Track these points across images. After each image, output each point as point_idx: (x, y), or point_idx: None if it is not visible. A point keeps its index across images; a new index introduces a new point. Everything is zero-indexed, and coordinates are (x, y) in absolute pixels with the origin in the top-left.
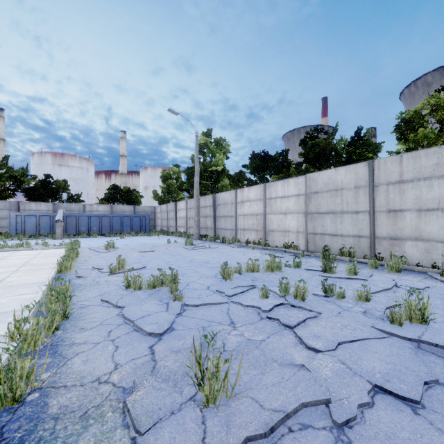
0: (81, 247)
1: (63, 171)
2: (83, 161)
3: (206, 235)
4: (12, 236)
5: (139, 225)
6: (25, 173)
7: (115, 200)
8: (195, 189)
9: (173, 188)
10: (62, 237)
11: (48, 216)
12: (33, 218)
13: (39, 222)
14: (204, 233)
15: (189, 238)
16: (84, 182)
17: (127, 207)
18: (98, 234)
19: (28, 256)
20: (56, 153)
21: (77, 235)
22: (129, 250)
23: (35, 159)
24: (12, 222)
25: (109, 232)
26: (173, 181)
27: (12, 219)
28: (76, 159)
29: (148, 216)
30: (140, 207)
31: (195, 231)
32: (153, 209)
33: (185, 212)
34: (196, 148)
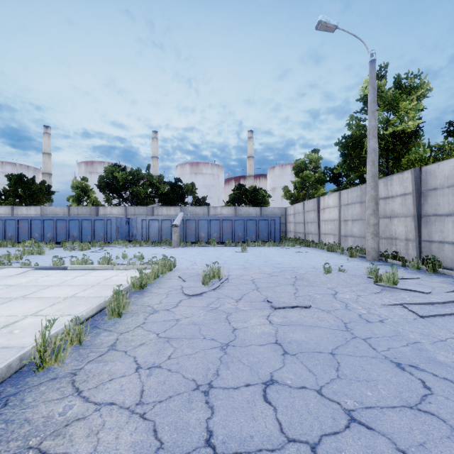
0: (177, 267)
1: (198, 178)
2: (214, 167)
3: (396, 254)
4: (136, 242)
5: (267, 231)
6: (162, 179)
7: (240, 202)
8: (370, 164)
9: (309, 181)
10: (178, 245)
11: (169, 221)
12: (156, 222)
13: (161, 227)
14: (383, 248)
15: (352, 256)
16: (215, 187)
17: (253, 208)
18: (218, 241)
19: (71, 290)
20: (193, 163)
21: (194, 243)
22: (246, 289)
23: (177, 171)
24: (138, 227)
25: (229, 240)
26: (310, 172)
27: (138, 224)
28: (208, 166)
29: (278, 219)
30: (267, 209)
31: (370, 244)
32: (283, 210)
33: (336, 211)
34: (371, 84)
